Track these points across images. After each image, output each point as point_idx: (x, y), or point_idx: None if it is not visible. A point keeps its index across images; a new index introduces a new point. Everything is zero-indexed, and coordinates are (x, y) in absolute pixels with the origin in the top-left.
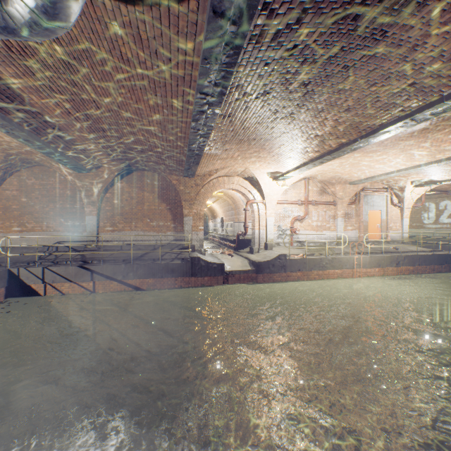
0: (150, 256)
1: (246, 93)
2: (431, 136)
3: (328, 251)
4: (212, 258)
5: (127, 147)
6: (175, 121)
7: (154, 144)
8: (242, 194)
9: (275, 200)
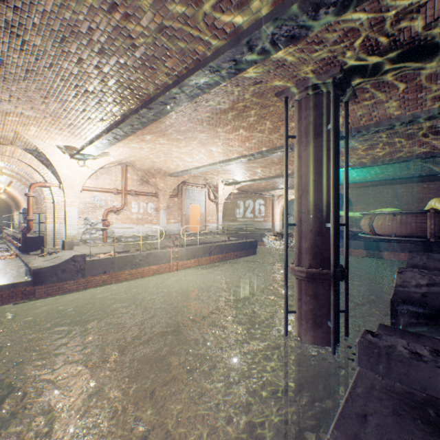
0: None
1: None
2: (220, 131)
3: (146, 246)
4: None
5: None
6: None
7: None
8: (26, 174)
9: (79, 185)
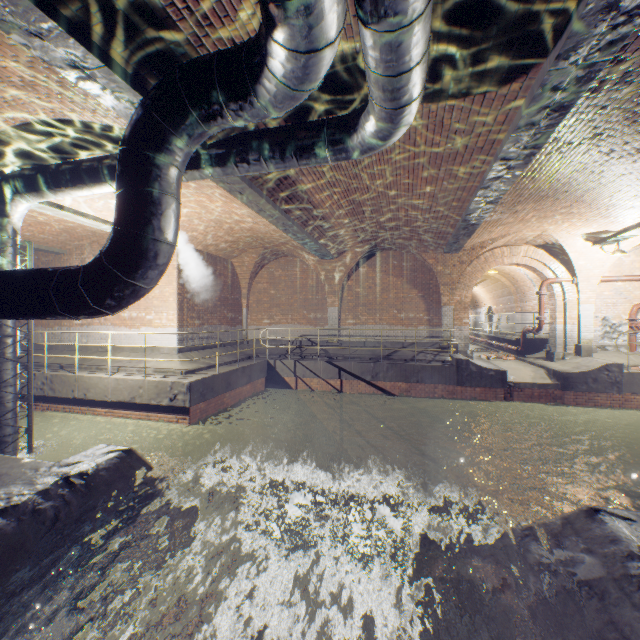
0: (399, 355)
1: (564, 143)
2: None
3: None
4: (484, 363)
5: (381, 227)
6: (453, 192)
7: (416, 219)
8: (532, 271)
9: (596, 276)
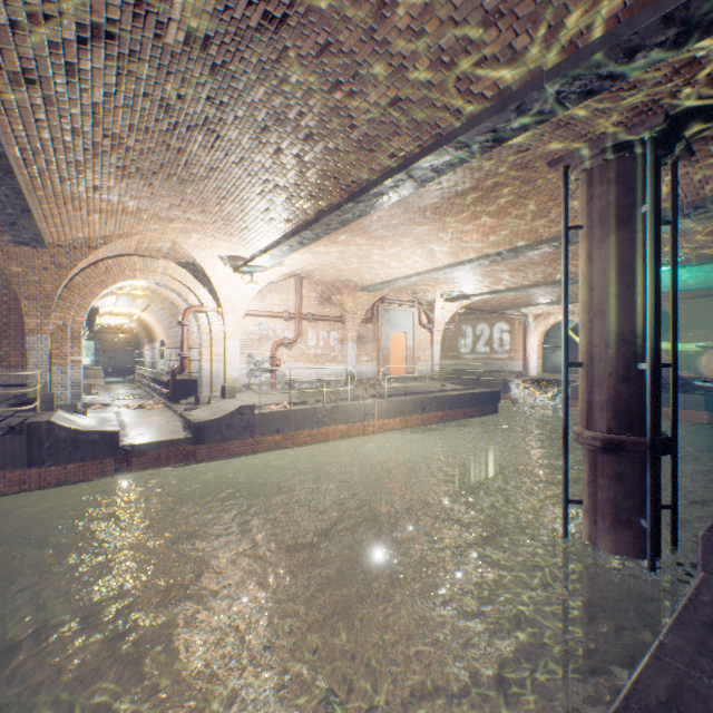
0: None
1: (36, 8)
2: (450, 221)
3: (329, 396)
4: (100, 420)
5: None
6: None
7: None
8: (179, 295)
9: (242, 309)
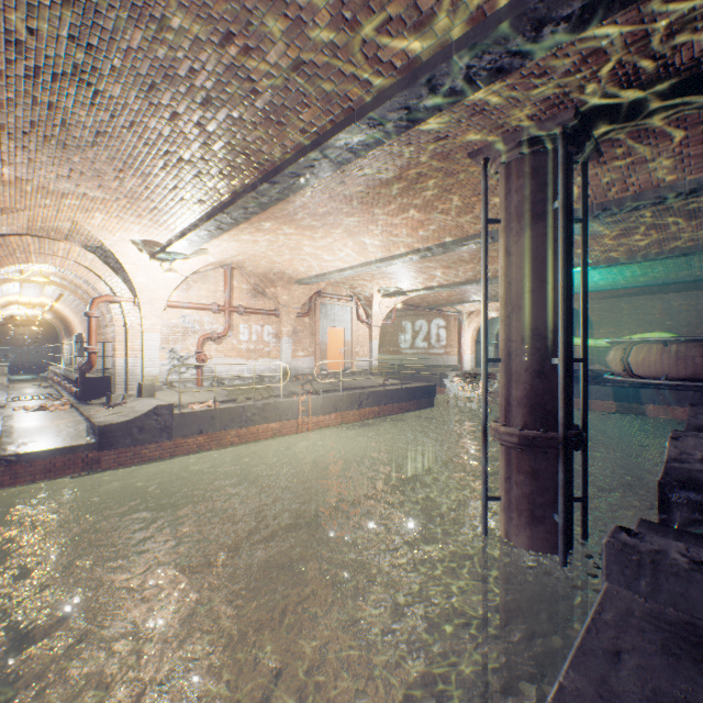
0: None
1: None
2: (378, 212)
3: (261, 393)
4: None
5: None
6: None
7: None
8: (87, 283)
9: (162, 300)
